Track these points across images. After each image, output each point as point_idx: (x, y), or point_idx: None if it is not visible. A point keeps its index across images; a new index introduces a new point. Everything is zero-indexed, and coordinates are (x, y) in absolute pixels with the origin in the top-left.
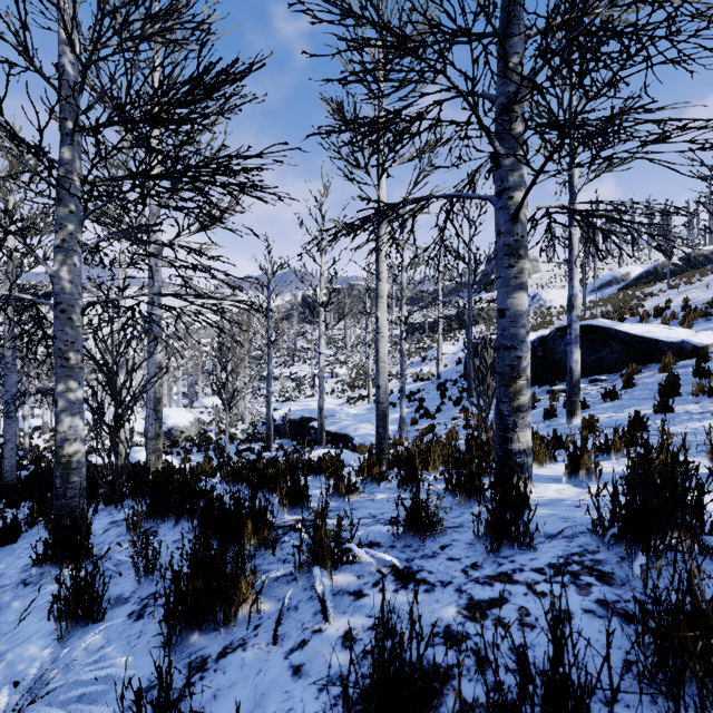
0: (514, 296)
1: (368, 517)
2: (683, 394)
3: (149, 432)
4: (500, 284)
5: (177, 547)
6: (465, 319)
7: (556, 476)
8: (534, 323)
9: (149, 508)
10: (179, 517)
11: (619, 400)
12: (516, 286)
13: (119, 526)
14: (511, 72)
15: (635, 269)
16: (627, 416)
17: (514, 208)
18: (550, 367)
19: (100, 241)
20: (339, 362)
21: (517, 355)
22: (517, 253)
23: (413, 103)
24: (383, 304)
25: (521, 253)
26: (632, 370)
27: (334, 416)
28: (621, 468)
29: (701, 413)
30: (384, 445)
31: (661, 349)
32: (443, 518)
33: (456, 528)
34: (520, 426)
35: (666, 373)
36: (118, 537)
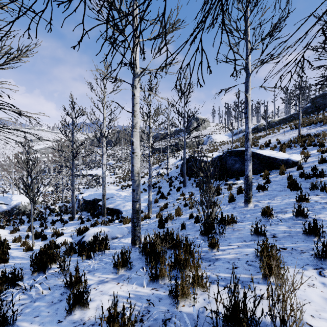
0: None
1: None
2: (302, 188)
3: None
4: None
5: None
6: (179, 146)
7: None
8: (210, 149)
9: None
10: None
11: (267, 191)
12: None
13: None
14: None
15: None
16: (280, 203)
17: None
18: (224, 171)
19: None
20: (118, 167)
21: None
22: None
23: None
24: (137, 133)
25: None
26: (266, 173)
27: (113, 197)
28: None
29: (326, 203)
30: (137, 230)
31: (277, 162)
32: None
33: None
34: None
35: (283, 175)
36: None
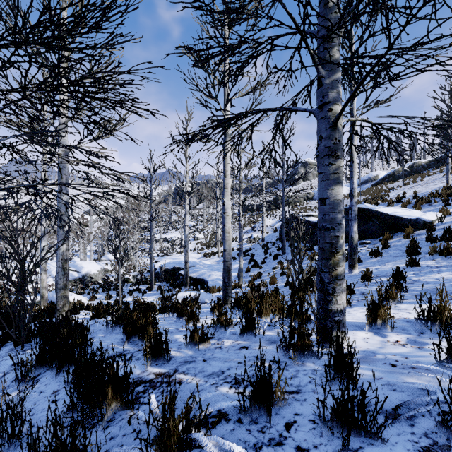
0: (333, 188)
1: (217, 373)
2: (422, 253)
3: (59, 284)
4: (322, 178)
5: (53, 400)
6: (279, 202)
7: (358, 323)
8: None
9: (38, 358)
10: (62, 367)
11: (381, 257)
12: (334, 180)
13: (17, 370)
14: (331, 11)
15: (381, 172)
16: (388, 268)
17: (333, 118)
18: None
19: (19, 144)
20: (199, 230)
21: (335, 235)
22: (335, 153)
23: (253, 35)
24: (228, 193)
25: (339, 154)
26: (386, 237)
27: (195, 266)
28: (401, 314)
29: (437, 267)
30: (229, 290)
31: (404, 223)
32: (285, 389)
33: (295, 394)
34: (338, 291)
35: (408, 239)
36: (11, 383)
